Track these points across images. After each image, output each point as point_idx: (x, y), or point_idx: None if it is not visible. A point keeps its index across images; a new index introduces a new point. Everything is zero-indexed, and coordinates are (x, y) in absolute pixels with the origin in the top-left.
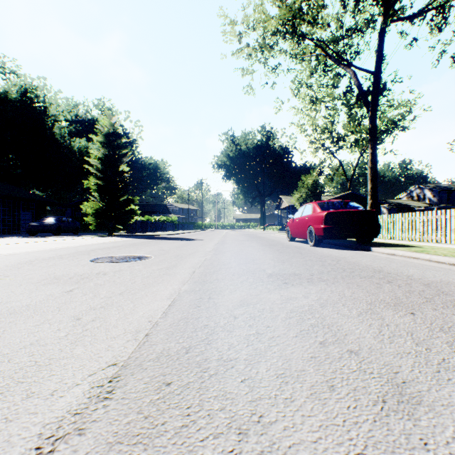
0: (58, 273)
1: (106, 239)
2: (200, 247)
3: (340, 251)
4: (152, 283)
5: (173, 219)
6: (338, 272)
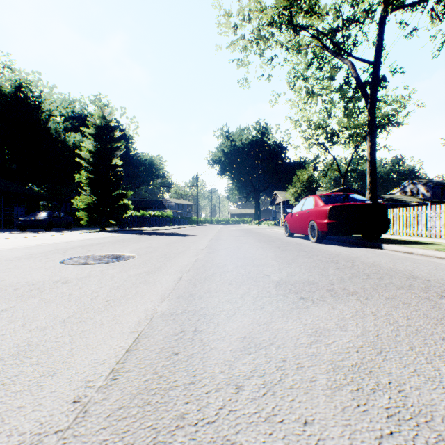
0: (6, 280)
1: (96, 234)
2: (192, 243)
3: (348, 248)
4: (119, 298)
5: (168, 214)
6: (363, 279)
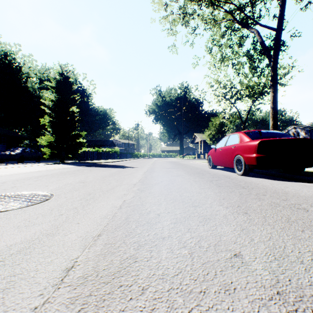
0: None
1: (49, 166)
2: (127, 176)
3: (282, 183)
4: None
5: (116, 150)
6: None
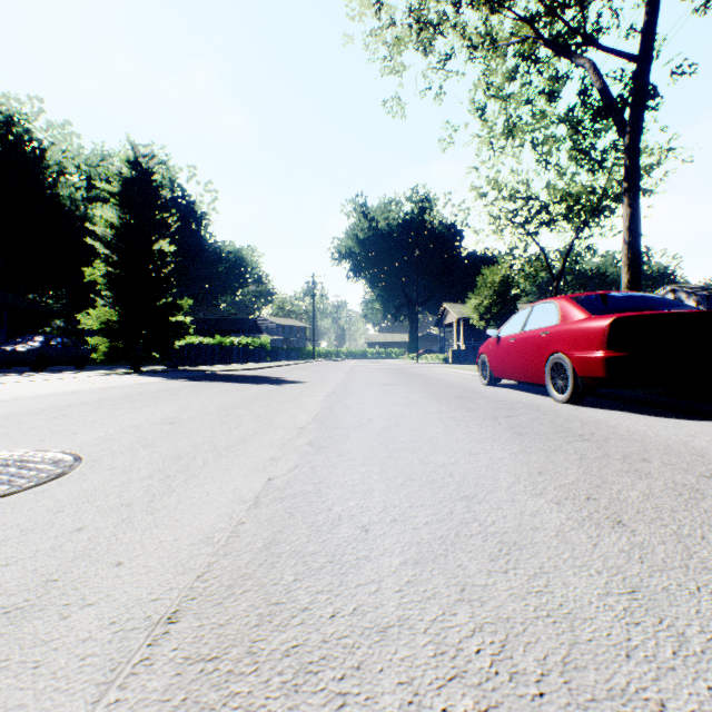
0: None
1: (102, 380)
2: (285, 405)
3: (674, 423)
4: None
5: (262, 342)
6: None
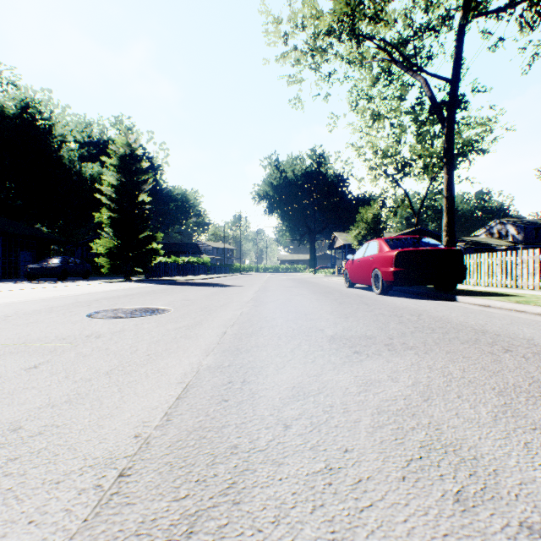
0: (33, 335)
1: (120, 285)
2: (235, 295)
3: (417, 301)
4: (161, 352)
5: (204, 260)
6: (426, 333)
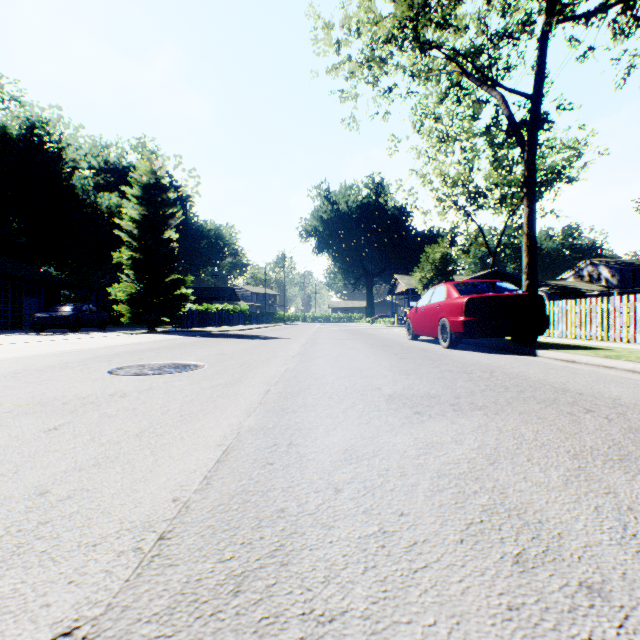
0: (49, 394)
1: (144, 337)
2: (279, 349)
3: (490, 355)
4: (196, 413)
5: (242, 308)
6: (499, 392)
